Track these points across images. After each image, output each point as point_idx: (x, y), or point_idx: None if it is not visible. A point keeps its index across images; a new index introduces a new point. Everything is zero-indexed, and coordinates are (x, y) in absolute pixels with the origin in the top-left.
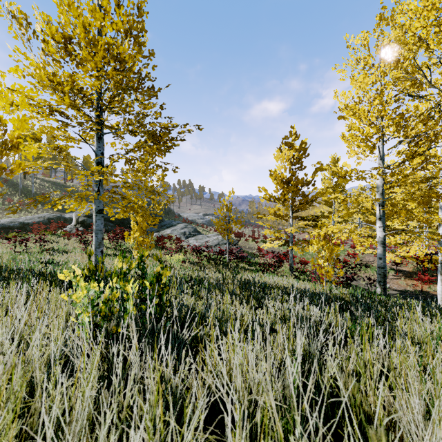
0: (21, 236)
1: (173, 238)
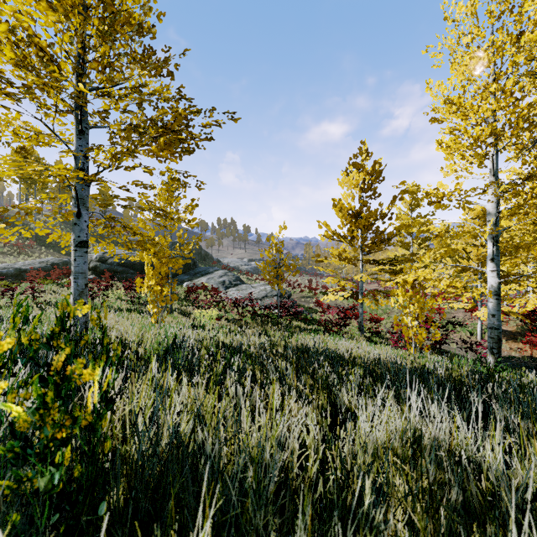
0: (4, 285)
1: (208, 289)
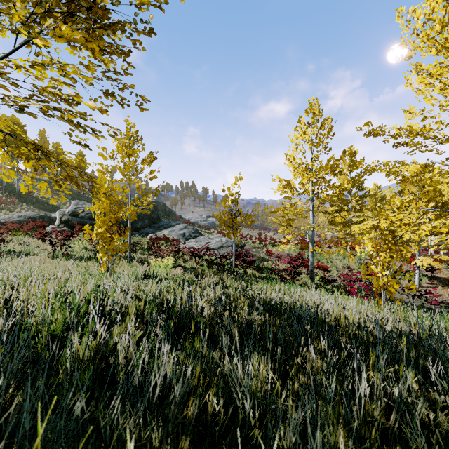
0: None
1: (170, 240)
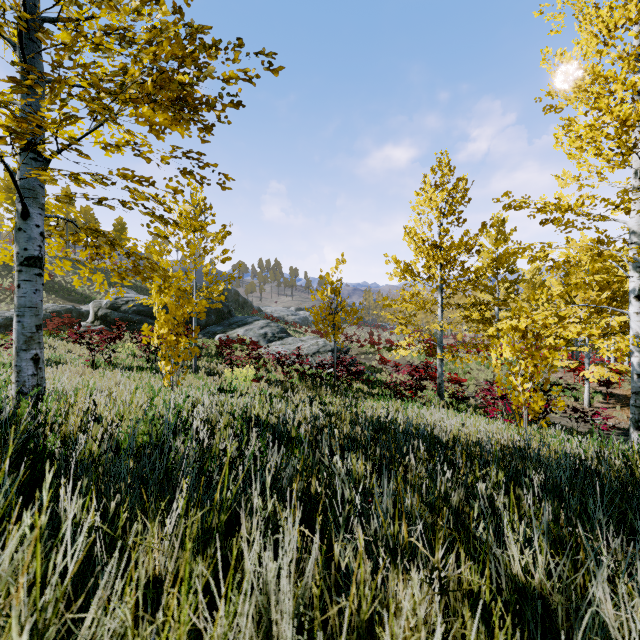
0: None
1: (246, 343)
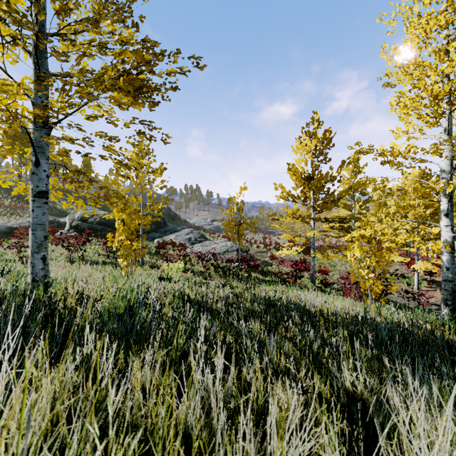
0: None
1: (176, 244)
